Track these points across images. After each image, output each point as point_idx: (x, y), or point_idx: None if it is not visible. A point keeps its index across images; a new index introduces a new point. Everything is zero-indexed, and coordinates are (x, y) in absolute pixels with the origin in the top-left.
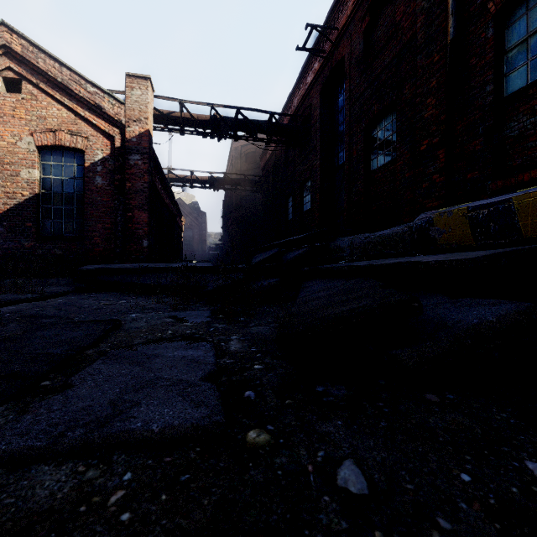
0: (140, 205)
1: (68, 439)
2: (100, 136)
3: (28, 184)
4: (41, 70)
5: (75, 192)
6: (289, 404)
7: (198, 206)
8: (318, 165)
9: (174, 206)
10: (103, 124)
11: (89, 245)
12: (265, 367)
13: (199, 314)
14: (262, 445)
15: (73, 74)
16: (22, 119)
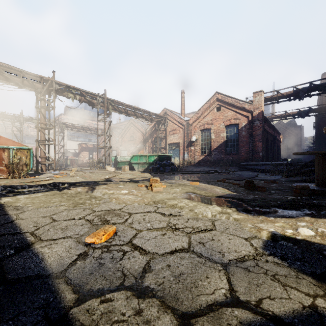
0: (258, 140)
1: (258, 179)
2: (243, 117)
3: (222, 138)
4: (226, 101)
5: (235, 138)
6: (284, 181)
7: (294, 122)
8: None
9: (275, 132)
10: (245, 113)
11: (240, 156)
12: (285, 180)
13: (278, 176)
14: (277, 181)
15: (235, 99)
16: (221, 118)
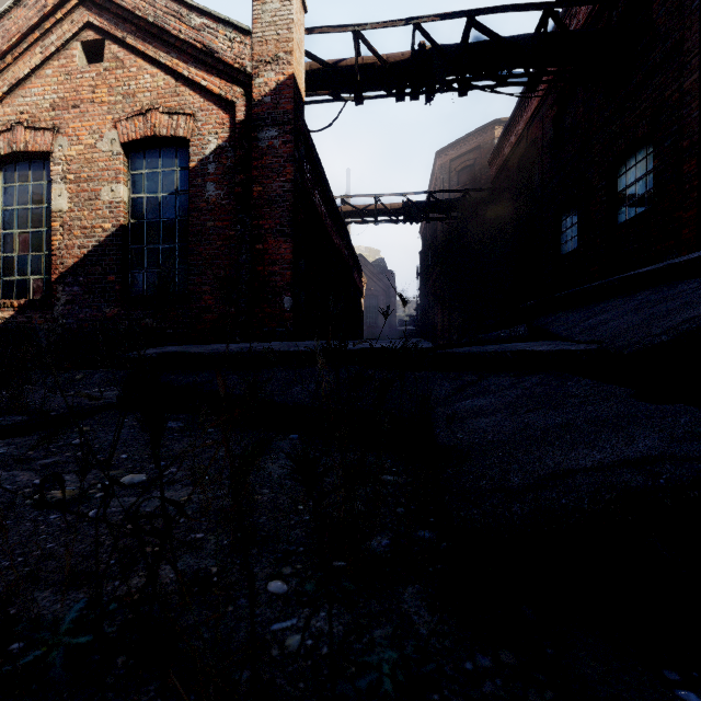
0: (277, 228)
1: None
2: (213, 108)
3: (111, 210)
4: (127, 12)
5: (177, 218)
6: None
7: (384, 265)
8: (692, 85)
9: (350, 255)
10: (217, 84)
11: (196, 310)
12: None
13: None
14: None
15: (170, 2)
16: (103, 104)
